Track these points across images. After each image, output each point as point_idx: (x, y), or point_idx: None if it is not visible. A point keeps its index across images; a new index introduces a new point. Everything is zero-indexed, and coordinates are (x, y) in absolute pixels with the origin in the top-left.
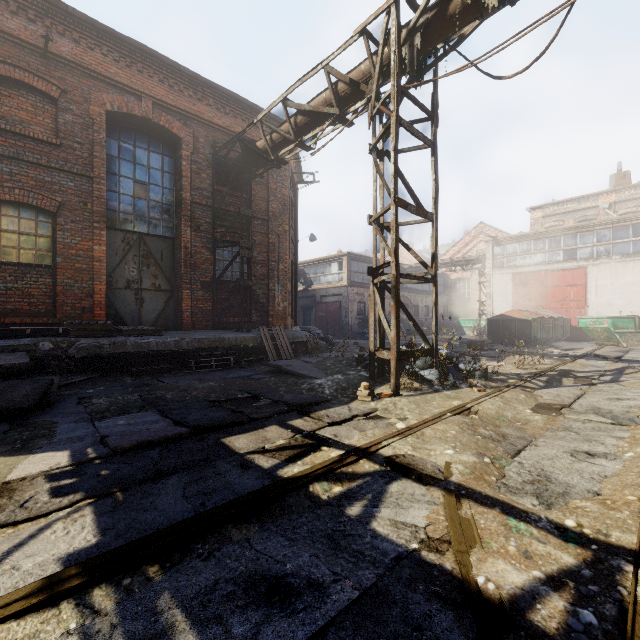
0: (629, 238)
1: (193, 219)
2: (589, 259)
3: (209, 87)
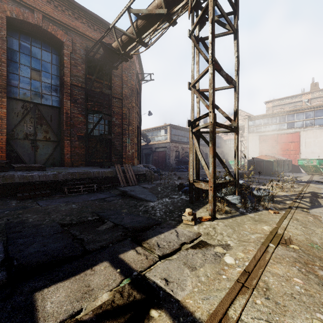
0: None
1: (72, 95)
2: (301, 127)
3: (83, 11)
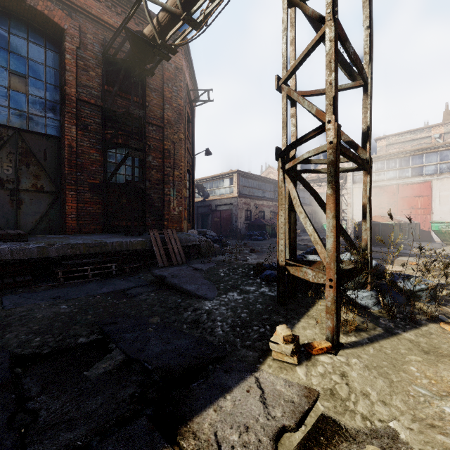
0: None
1: (79, 117)
2: (434, 175)
3: None
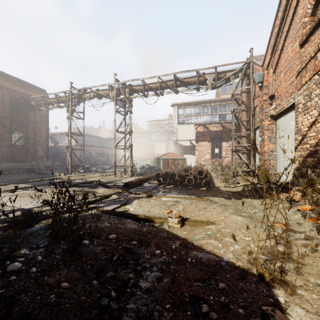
0: (163, 136)
1: (2, 122)
2: (155, 141)
3: (9, 76)
